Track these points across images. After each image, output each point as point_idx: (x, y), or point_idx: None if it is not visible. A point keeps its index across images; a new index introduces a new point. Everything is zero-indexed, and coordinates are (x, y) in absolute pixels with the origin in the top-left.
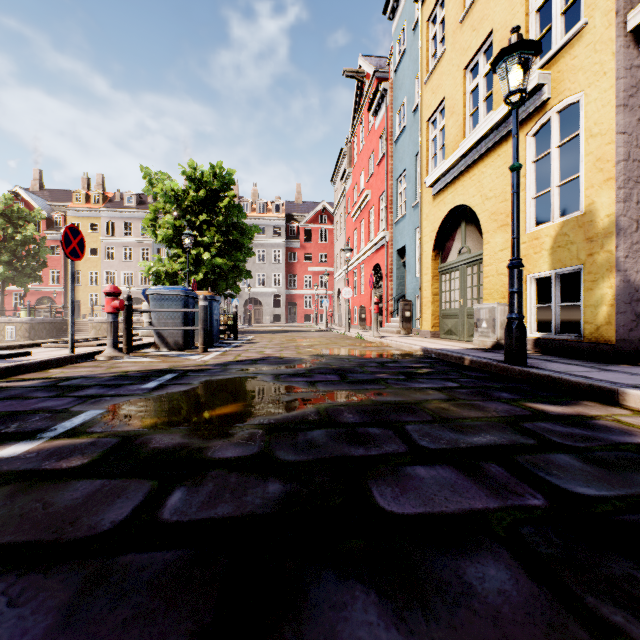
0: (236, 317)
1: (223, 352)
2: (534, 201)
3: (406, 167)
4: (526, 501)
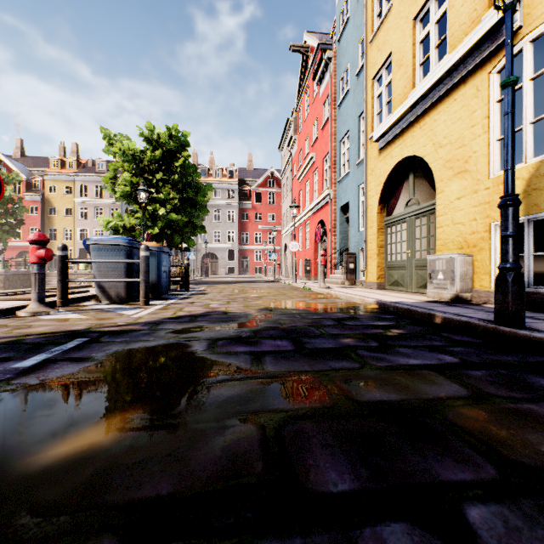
0: (187, 269)
1: (166, 305)
2: (499, 143)
3: (349, 128)
4: None
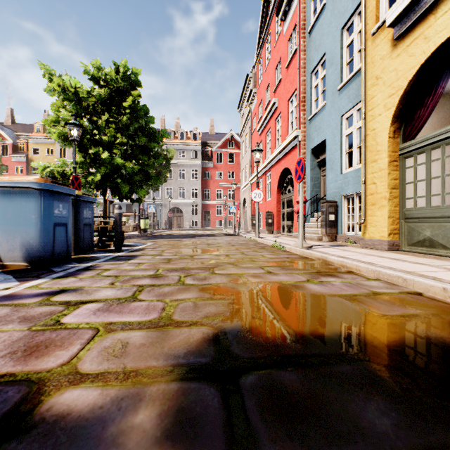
0: (118, 221)
1: None
2: None
3: (326, 50)
4: None
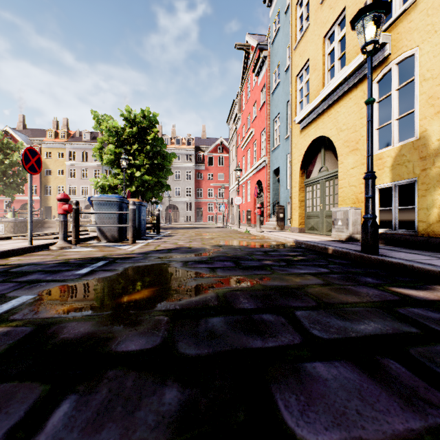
0: (158, 217)
1: (147, 243)
2: (378, 131)
3: (280, 111)
4: None
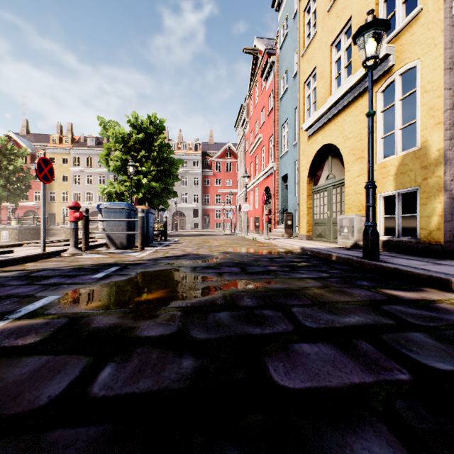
0: (166, 225)
1: (156, 250)
2: (382, 140)
3: (288, 117)
4: (395, 376)
